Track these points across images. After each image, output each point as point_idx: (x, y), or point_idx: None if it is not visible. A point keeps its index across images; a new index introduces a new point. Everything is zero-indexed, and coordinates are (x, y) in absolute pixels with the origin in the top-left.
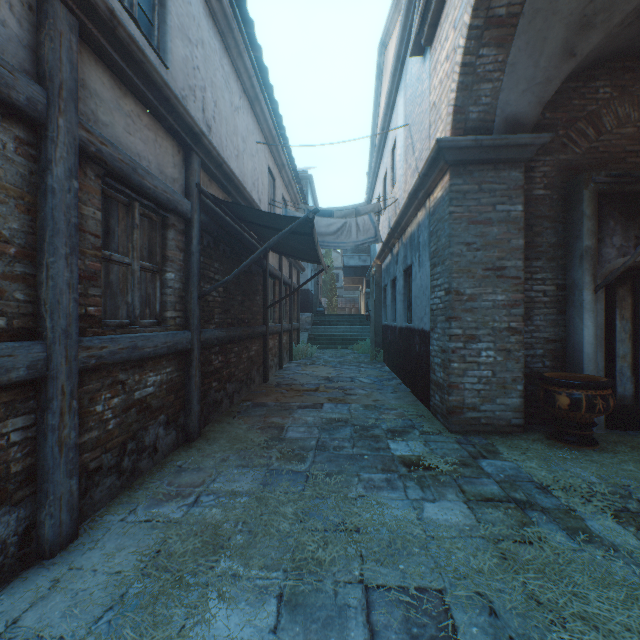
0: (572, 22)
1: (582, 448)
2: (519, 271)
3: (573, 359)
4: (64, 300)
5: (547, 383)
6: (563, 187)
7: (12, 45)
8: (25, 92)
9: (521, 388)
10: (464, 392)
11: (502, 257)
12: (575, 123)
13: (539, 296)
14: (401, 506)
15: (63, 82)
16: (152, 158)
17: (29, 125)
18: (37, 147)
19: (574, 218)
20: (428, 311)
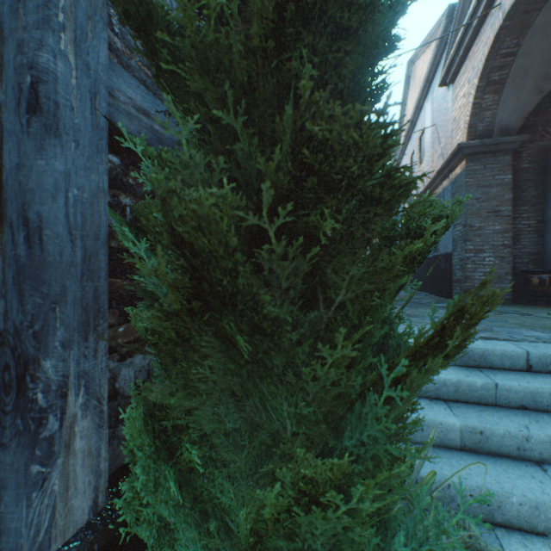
0: (538, 77)
1: (547, 307)
2: (509, 212)
3: (547, 263)
4: None
5: (526, 273)
6: (541, 161)
7: None
8: None
9: (510, 278)
10: (474, 281)
11: (498, 205)
12: (550, 122)
13: (525, 227)
14: (443, 311)
15: None
16: None
17: None
18: None
19: (548, 180)
20: (450, 240)
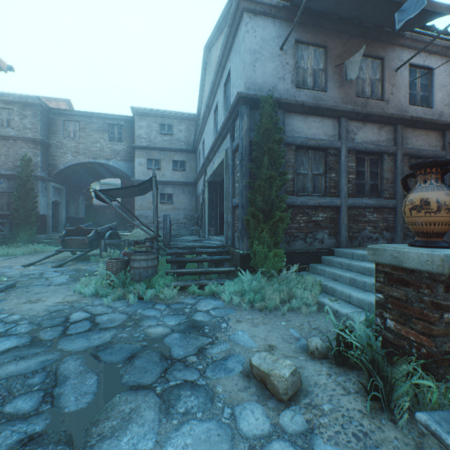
0: None
1: None
2: None
3: None
4: (399, 191)
5: None
6: None
7: (389, 141)
8: (392, 150)
9: None
10: None
11: None
12: None
13: None
14: None
15: (399, 142)
16: (425, 144)
17: (392, 155)
18: (393, 159)
19: None
20: None
